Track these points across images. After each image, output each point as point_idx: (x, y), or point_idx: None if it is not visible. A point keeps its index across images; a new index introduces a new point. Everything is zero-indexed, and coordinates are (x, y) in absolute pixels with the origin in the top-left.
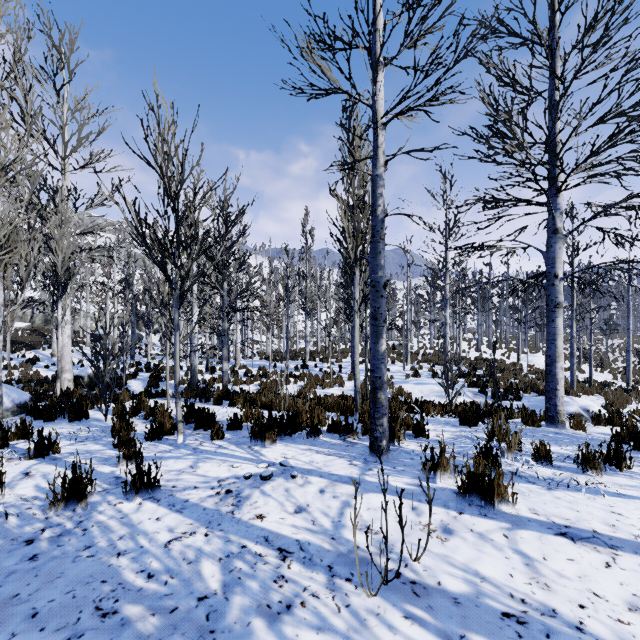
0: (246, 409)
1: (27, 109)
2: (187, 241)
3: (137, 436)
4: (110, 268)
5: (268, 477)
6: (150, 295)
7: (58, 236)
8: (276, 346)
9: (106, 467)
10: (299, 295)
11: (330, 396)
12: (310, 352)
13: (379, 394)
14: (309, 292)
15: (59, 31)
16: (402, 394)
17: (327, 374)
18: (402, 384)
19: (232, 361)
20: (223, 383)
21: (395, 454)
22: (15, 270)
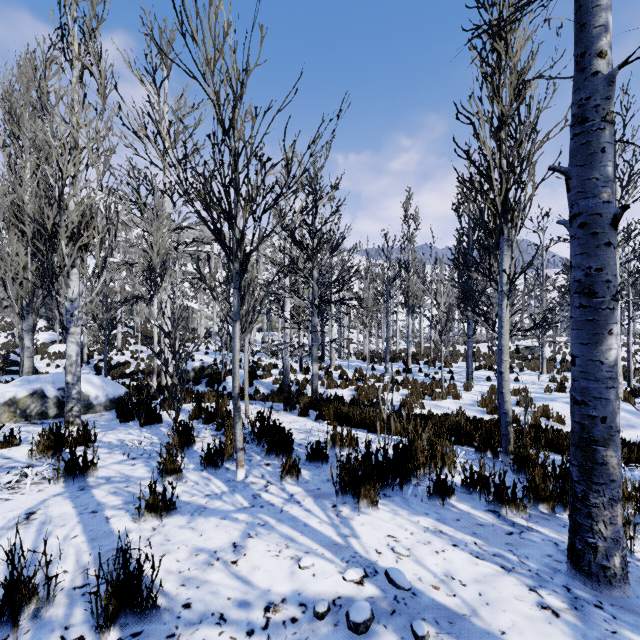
0: (334, 432)
1: (100, 78)
2: (250, 195)
3: (184, 465)
4: (216, 269)
5: (363, 626)
6: (199, 270)
7: (153, 229)
8: (374, 346)
9: (124, 519)
10: (400, 289)
11: (449, 416)
12: (412, 354)
13: (601, 454)
14: (412, 285)
15: (161, 32)
16: (549, 416)
17: (436, 381)
18: (546, 402)
19: (327, 361)
20: (313, 388)
21: (634, 583)
22: (95, 258)
